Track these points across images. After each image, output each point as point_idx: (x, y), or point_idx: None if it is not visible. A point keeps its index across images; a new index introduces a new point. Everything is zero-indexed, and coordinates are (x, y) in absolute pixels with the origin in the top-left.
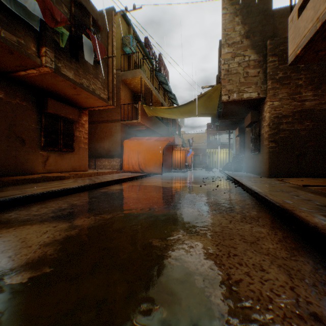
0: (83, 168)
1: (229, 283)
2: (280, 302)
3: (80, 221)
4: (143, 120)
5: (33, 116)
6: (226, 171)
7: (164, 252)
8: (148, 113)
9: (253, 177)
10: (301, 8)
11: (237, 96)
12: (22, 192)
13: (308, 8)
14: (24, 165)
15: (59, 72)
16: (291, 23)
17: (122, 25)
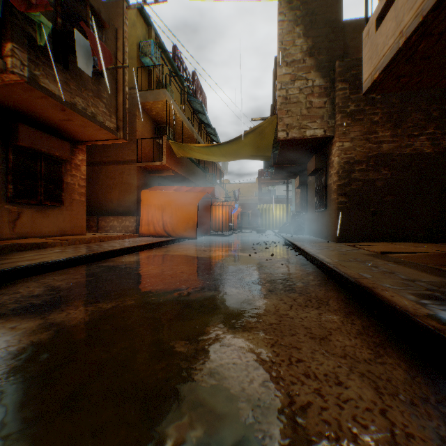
0: (79, 230)
1: (293, 412)
2: (369, 440)
3: (61, 315)
4: (170, 162)
5: None
6: (284, 234)
7: (193, 363)
8: (177, 153)
9: (318, 242)
10: (380, 19)
11: (297, 133)
12: None
13: (389, 19)
14: None
15: (37, 84)
16: (366, 38)
17: (139, 24)
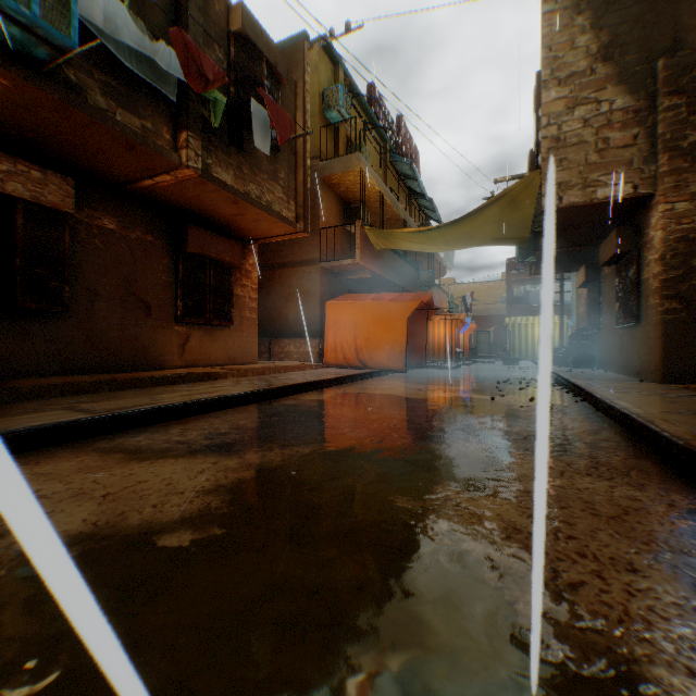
0: (249, 358)
1: (557, 587)
2: (667, 631)
3: (257, 456)
4: (365, 259)
5: (163, 261)
6: (554, 366)
7: (420, 521)
8: (376, 244)
9: (620, 381)
10: None
11: (579, 196)
12: (151, 401)
13: None
14: (148, 352)
15: (209, 175)
16: None
17: (322, 65)
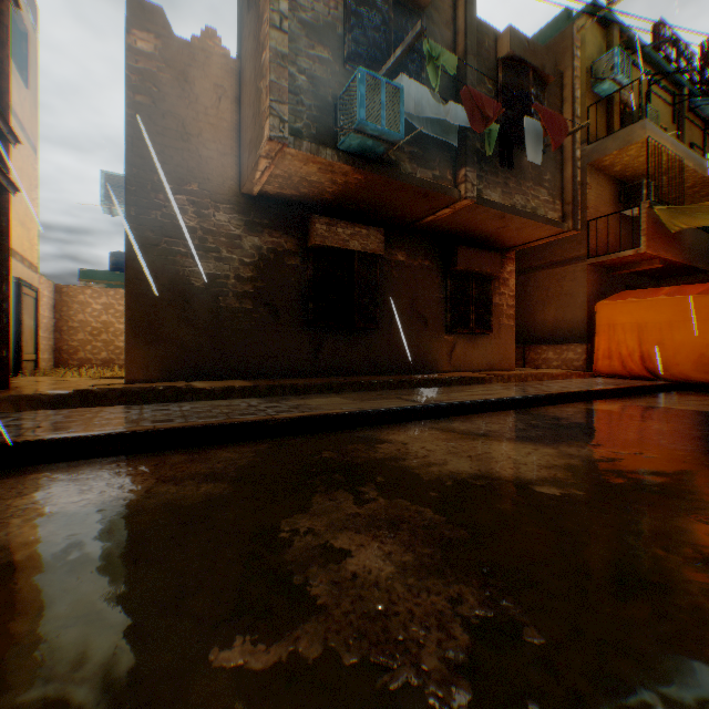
0: (506, 364)
1: None
2: None
3: (570, 450)
4: (652, 246)
5: (436, 281)
6: None
7: None
8: (669, 225)
9: None
10: None
11: None
12: (448, 398)
13: None
14: (425, 358)
15: (481, 199)
16: None
17: (589, 36)
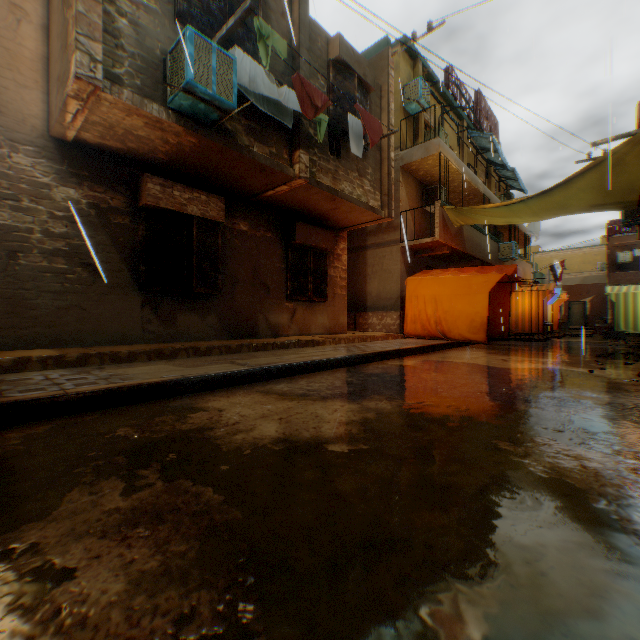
0: (340, 328)
1: None
2: None
3: (371, 404)
4: (444, 236)
5: (277, 252)
6: None
7: (523, 459)
8: (455, 221)
9: None
10: None
11: None
12: (280, 360)
13: None
14: (268, 324)
15: (314, 181)
16: None
17: (402, 63)
